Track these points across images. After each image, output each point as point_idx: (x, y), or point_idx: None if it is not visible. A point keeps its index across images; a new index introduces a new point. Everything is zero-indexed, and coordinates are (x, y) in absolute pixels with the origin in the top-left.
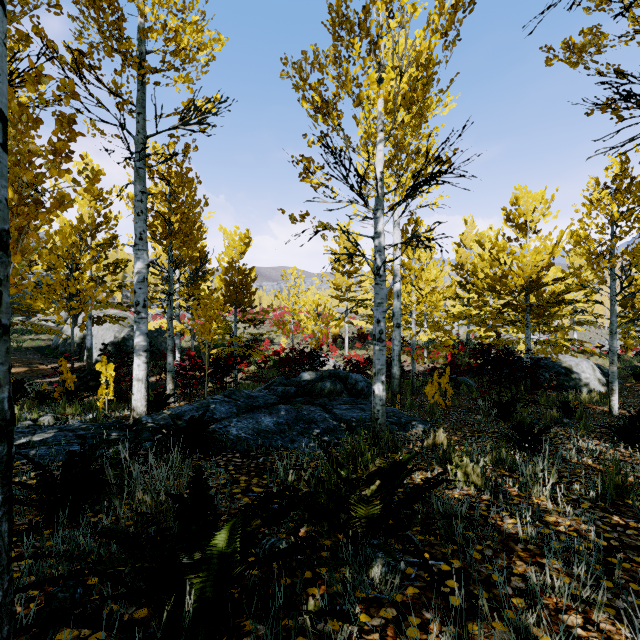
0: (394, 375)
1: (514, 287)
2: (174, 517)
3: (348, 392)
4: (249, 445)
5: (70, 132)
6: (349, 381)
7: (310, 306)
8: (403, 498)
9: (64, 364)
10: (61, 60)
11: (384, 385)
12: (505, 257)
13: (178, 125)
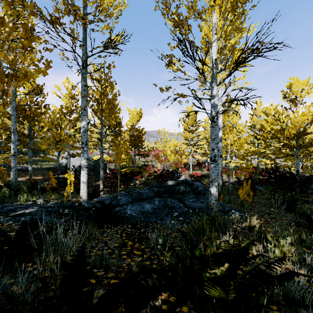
0: (218, 183)
1: (289, 135)
2: (58, 288)
3: (193, 192)
4: (136, 220)
5: (32, 36)
6: (193, 186)
7: (172, 147)
8: (252, 284)
9: (51, 174)
10: (43, 17)
11: (217, 188)
12: (283, 118)
13: (102, 50)
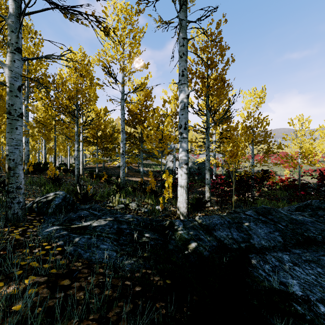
0: None
1: None
2: None
3: None
4: None
5: None
6: None
7: None
8: None
9: (151, 174)
10: None
11: None
12: None
13: None
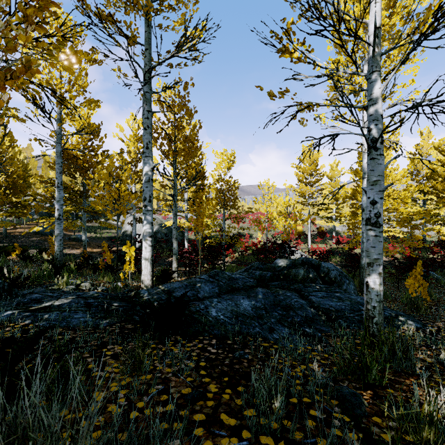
0: (363, 266)
1: None
2: None
3: (321, 279)
4: (226, 330)
5: None
6: (321, 269)
7: (281, 206)
8: None
9: (105, 246)
10: (87, 8)
11: (381, 278)
12: None
13: (174, 53)
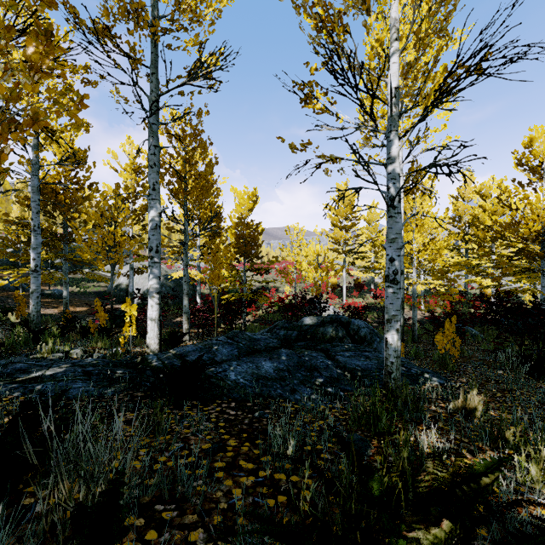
0: None
1: (528, 233)
2: None
3: (350, 338)
4: (246, 393)
5: (48, 45)
6: (351, 327)
7: (311, 256)
8: None
9: (99, 304)
10: (81, 23)
11: (399, 334)
12: (517, 202)
13: (186, 81)
